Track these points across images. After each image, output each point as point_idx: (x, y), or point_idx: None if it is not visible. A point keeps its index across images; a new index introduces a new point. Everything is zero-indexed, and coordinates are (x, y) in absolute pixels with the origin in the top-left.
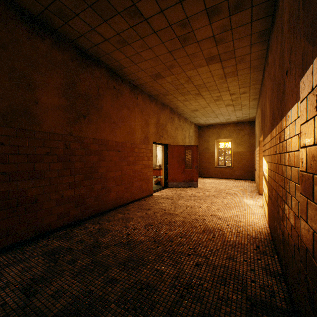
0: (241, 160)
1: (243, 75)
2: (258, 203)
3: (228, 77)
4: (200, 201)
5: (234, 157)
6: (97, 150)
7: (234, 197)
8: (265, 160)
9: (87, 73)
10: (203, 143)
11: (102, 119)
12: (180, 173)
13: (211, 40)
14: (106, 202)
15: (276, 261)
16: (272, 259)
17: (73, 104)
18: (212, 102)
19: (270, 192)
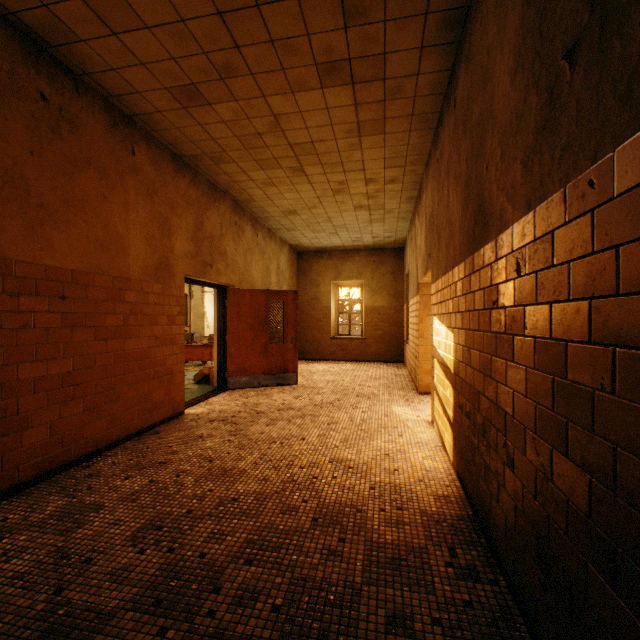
0: (380, 324)
1: (397, 133)
2: (423, 415)
3: (365, 132)
4: (304, 421)
5: (367, 317)
6: None
7: (373, 405)
8: (443, 324)
9: None
10: (308, 289)
11: None
12: (256, 355)
13: (333, 3)
14: (4, 463)
15: (508, 598)
16: (497, 592)
17: None
18: (328, 195)
19: (468, 400)
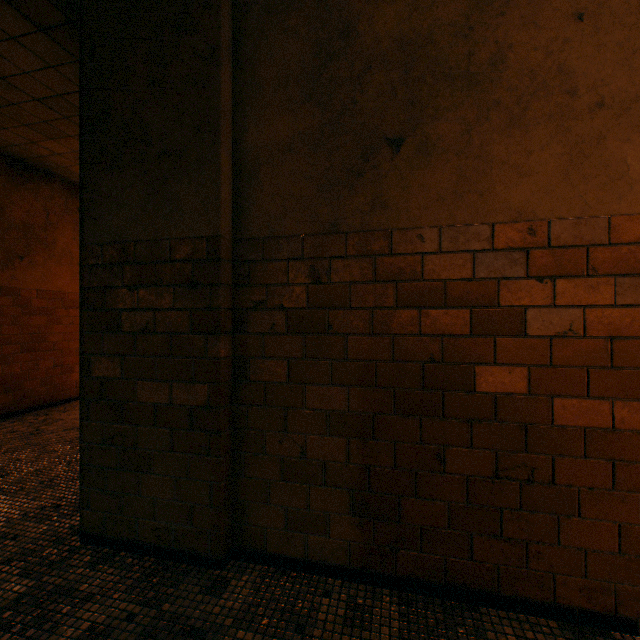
0: None
1: None
2: None
3: None
4: None
5: None
6: (46, 308)
7: None
8: None
9: (28, 191)
10: None
11: (55, 260)
12: None
13: None
14: (63, 387)
15: None
16: None
17: (1, 239)
18: None
19: None
